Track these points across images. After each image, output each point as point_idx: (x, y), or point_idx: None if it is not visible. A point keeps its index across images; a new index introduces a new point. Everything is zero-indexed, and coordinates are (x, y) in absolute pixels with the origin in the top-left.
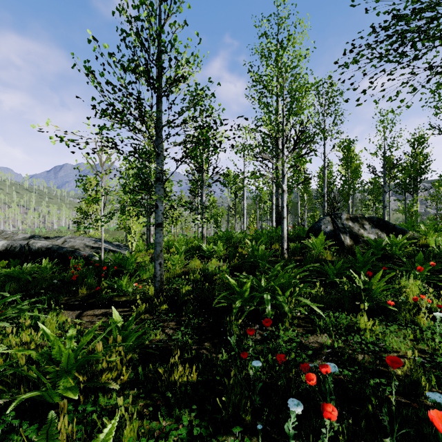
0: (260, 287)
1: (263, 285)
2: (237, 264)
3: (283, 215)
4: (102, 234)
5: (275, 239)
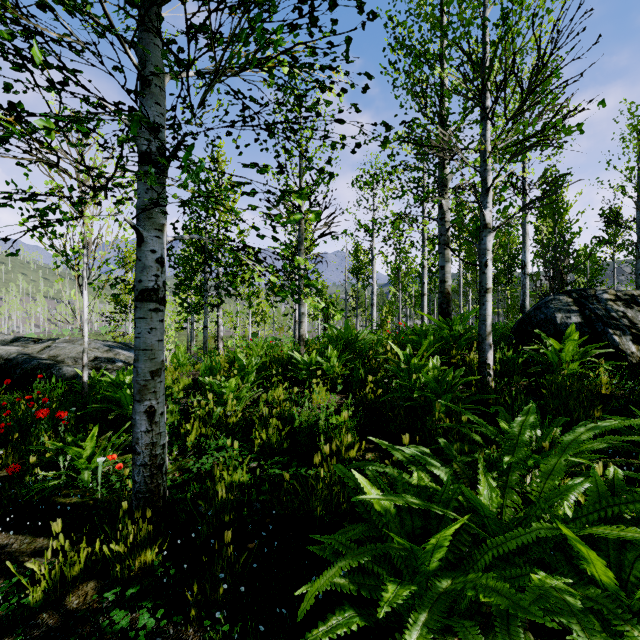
0: (483, 519)
1: (486, 503)
2: (372, 402)
3: (485, 285)
4: (84, 331)
5: (452, 344)
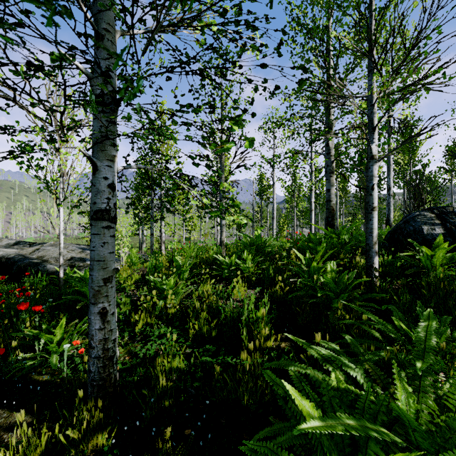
0: (407, 429)
1: (404, 409)
2: (281, 297)
3: (372, 204)
4: (60, 239)
5: (340, 250)
